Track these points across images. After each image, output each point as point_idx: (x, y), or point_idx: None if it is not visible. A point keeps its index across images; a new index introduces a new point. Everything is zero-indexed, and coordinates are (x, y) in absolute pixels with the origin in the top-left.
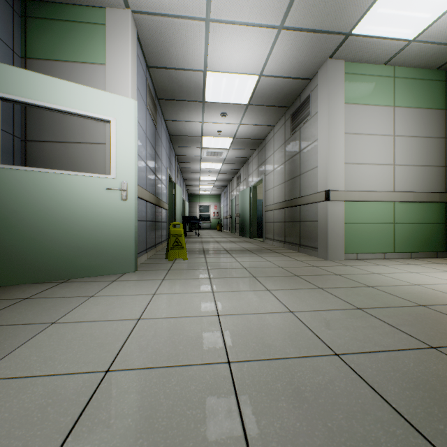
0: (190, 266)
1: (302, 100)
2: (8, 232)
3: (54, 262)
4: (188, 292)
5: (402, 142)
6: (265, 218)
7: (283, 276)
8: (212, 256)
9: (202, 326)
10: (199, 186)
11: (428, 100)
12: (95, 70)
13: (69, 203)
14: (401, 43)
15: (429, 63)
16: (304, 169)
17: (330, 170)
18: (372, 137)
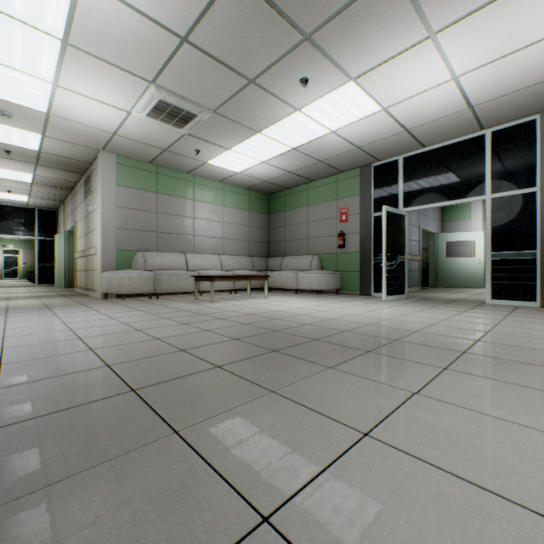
0: None
1: None
2: (447, 274)
3: (458, 282)
4: None
5: None
6: None
7: None
8: None
9: None
10: None
11: None
12: (466, 221)
13: (462, 266)
14: None
15: None
16: None
17: None
18: None
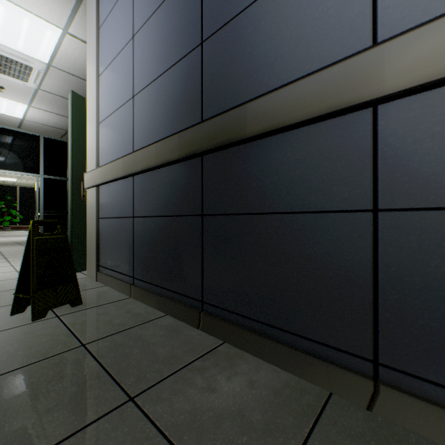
0: None
1: None
2: None
3: None
4: None
5: None
6: None
7: None
8: None
9: None
10: None
11: None
12: None
13: None
14: None
15: None
16: None
17: None
18: None
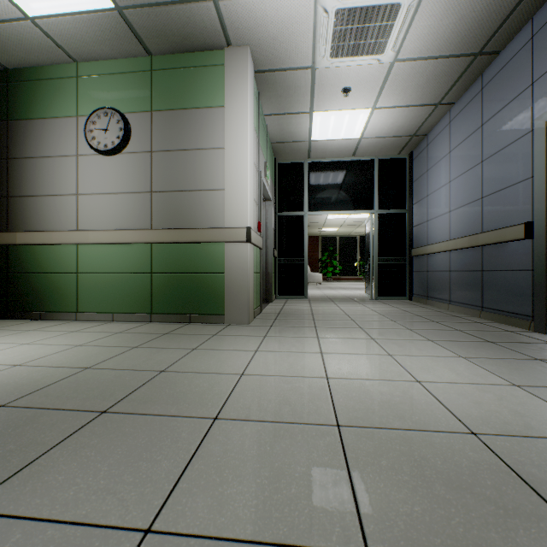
0: None
1: None
2: None
3: None
4: (365, 379)
5: None
6: None
7: (141, 413)
8: None
9: (334, 348)
10: None
11: None
12: None
13: None
14: None
15: None
16: None
17: None
18: None
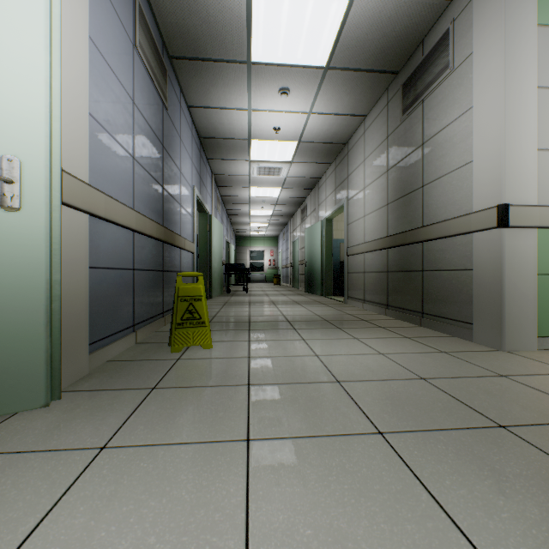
0: (209, 372)
1: (429, 47)
2: None
3: None
4: None
5: None
6: (348, 266)
7: (463, 428)
8: (263, 337)
9: None
10: (249, 224)
11: None
12: None
13: None
14: None
15: None
16: (433, 174)
17: (507, 162)
18: None
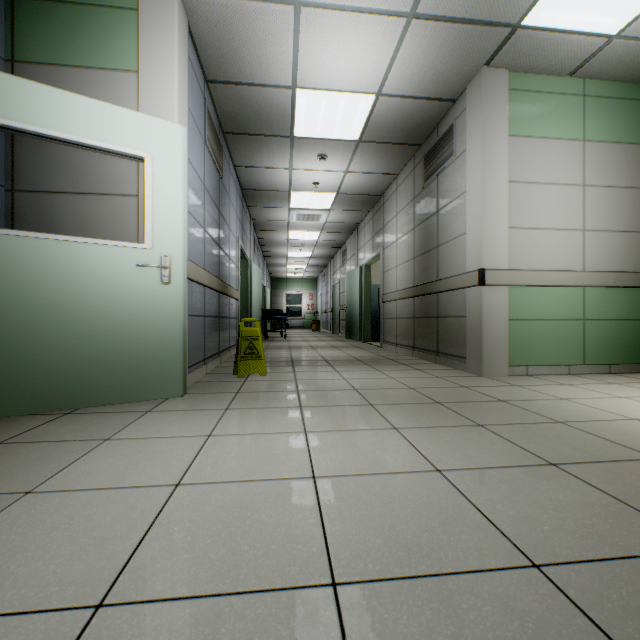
0: (270, 386)
1: (441, 133)
2: None
3: (52, 383)
4: (265, 433)
5: (596, 196)
6: (384, 312)
7: (416, 403)
8: (305, 370)
9: (285, 500)
10: (286, 265)
11: (636, 131)
12: (122, 80)
13: (76, 288)
14: (597, 41)
15: (638, 73)
16: (444, 237)
17: (485, 237)
18: (550, 187)
